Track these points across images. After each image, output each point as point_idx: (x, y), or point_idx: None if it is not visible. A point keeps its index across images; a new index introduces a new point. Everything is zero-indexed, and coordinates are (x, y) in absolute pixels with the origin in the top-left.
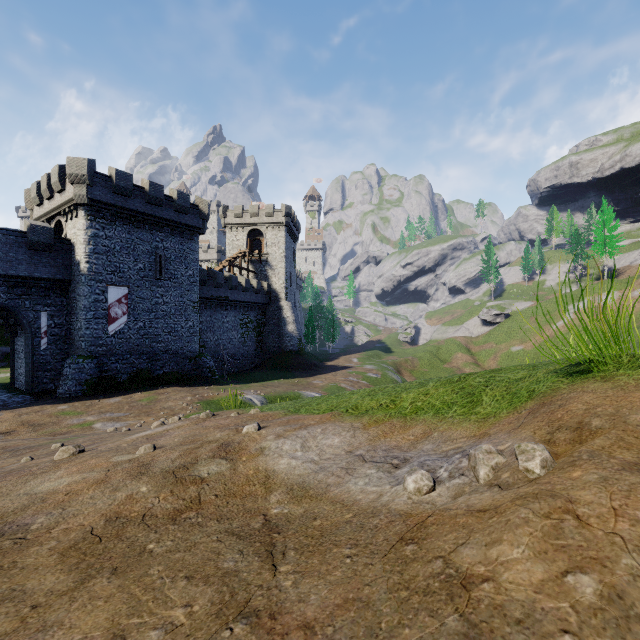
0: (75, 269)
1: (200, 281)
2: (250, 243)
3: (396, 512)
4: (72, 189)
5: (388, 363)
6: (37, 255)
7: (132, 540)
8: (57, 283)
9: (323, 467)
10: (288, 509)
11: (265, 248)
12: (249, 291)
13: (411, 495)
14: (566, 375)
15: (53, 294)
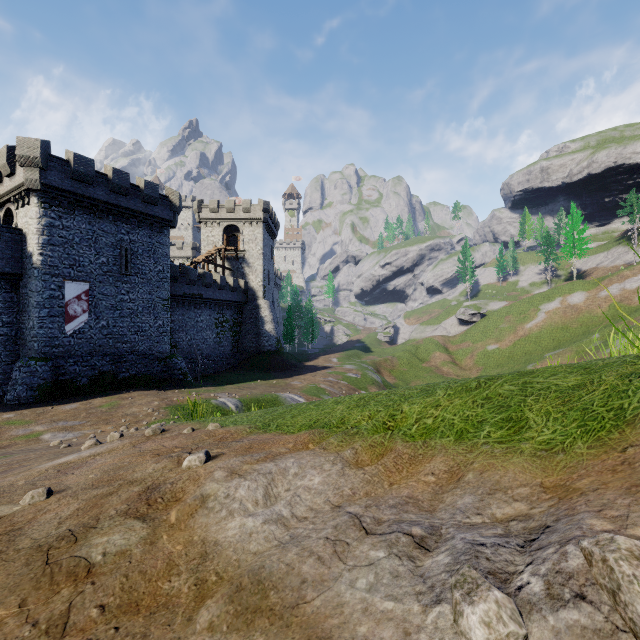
0: (27, 262)
1: (171, 277)
2: (226, 239)
3: None
4: (23, 173)
5: (368, 363)
6: None
7: None
8: (5, 277)
9: (296, 535)
10: None
11: (242, 245)
12: (225, 289)
13: None
14: None
15: (1, 289)
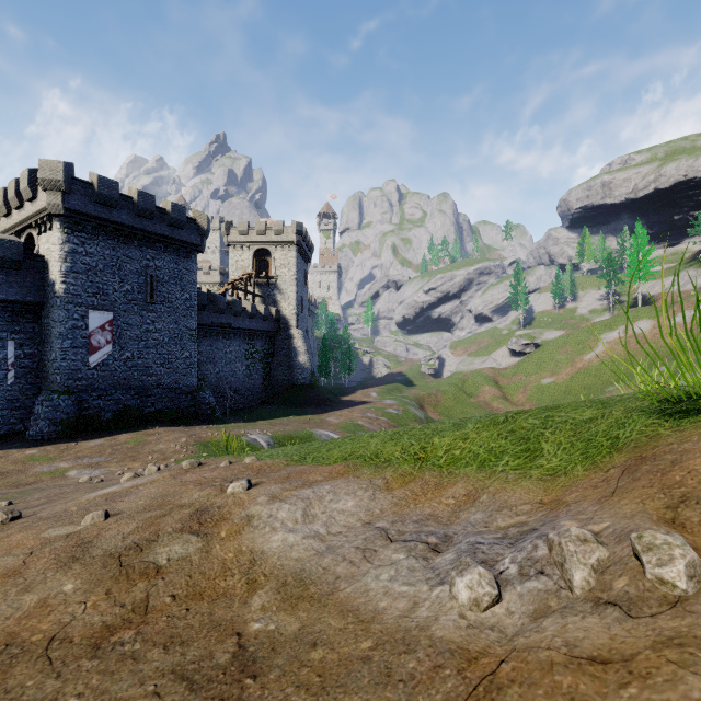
0: (49, 290)
1: (199, 306)
2: (257, 264)
3: (443, 646)
4: (45, 197)
5: (410, 397)
6: (2, 273)
7: (12, 696)
8: (27, 306)
9: (331, 546)
10: (276, 622)
11: (273, 270)
12: (255, 318)
13: (464, 610)
14: (663, 416)
15: (22, 319)
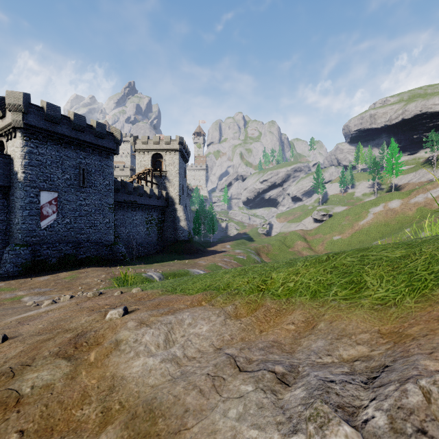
0: (14, 178)
1: (115, 189)
2: (153, 163)
3: None
4: (11, 116)
5: (251, 248)
6: None
7: None
8: None
9: (185, 371)
10: None
11: (164, 167)
12: (152, 197)
13: None
14: None
15: None
